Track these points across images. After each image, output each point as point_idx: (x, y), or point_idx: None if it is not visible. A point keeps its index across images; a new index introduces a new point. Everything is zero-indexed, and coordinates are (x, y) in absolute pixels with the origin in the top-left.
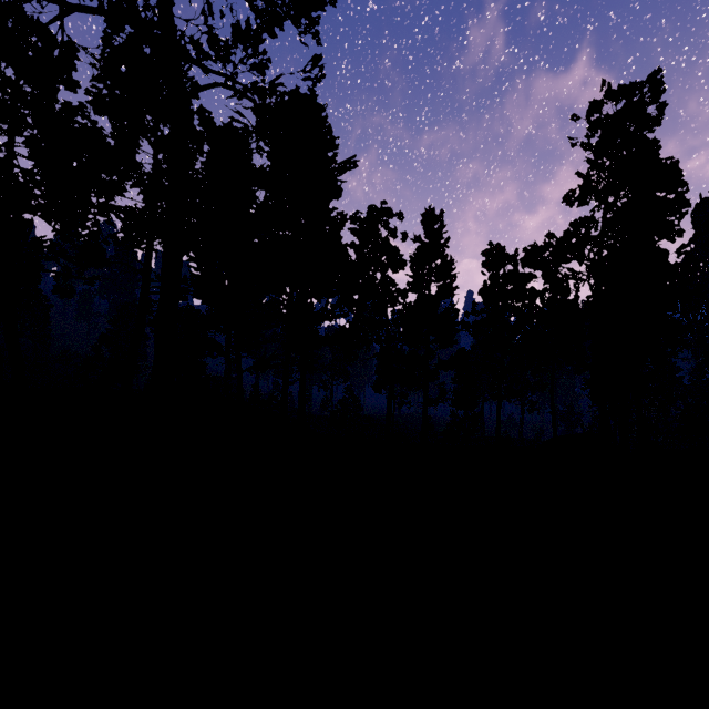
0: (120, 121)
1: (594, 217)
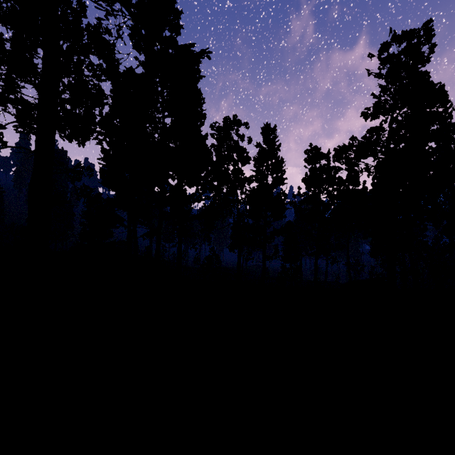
0: (15, 27)
1: (383, 127)
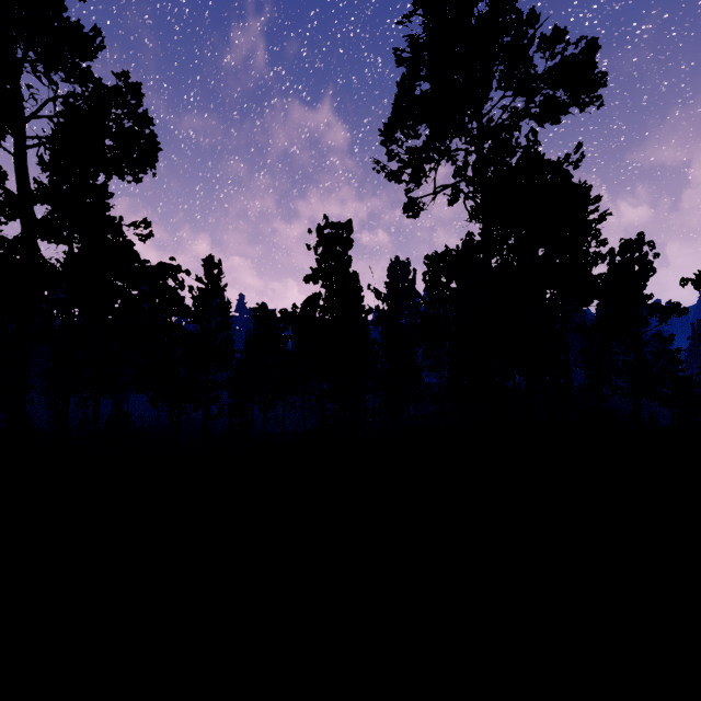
0: None
1: (321, 294)
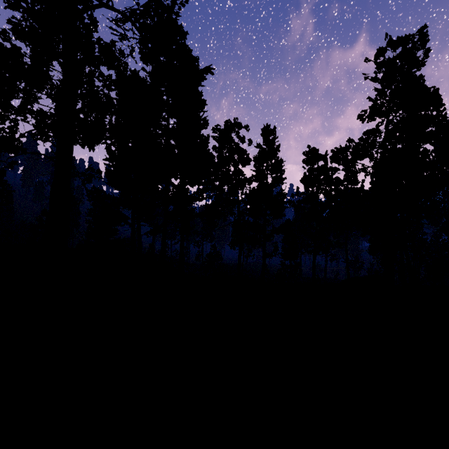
0: (34, 43)
1: (379, 129)
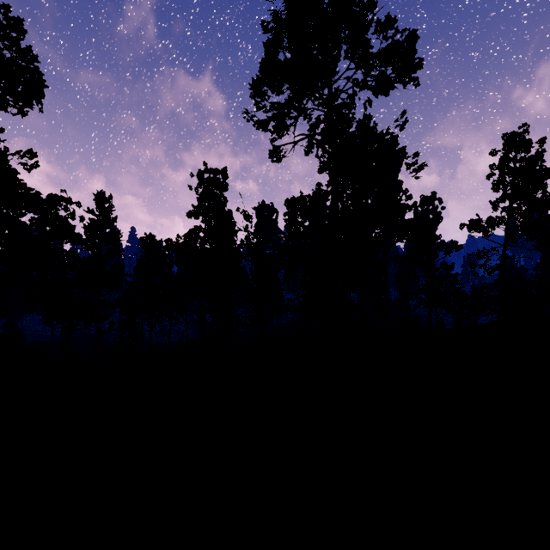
0: None
1: (201, 227)
